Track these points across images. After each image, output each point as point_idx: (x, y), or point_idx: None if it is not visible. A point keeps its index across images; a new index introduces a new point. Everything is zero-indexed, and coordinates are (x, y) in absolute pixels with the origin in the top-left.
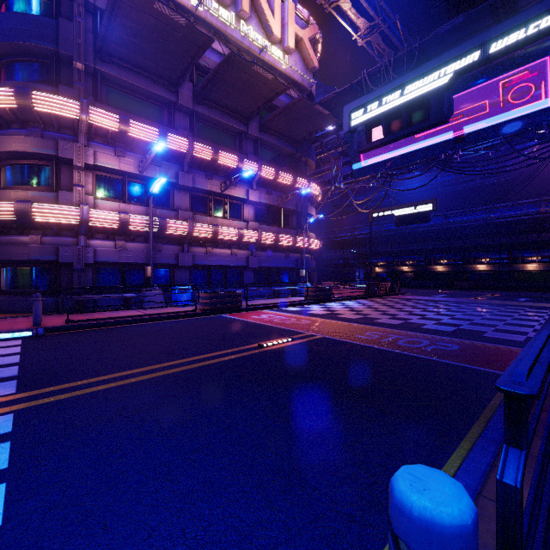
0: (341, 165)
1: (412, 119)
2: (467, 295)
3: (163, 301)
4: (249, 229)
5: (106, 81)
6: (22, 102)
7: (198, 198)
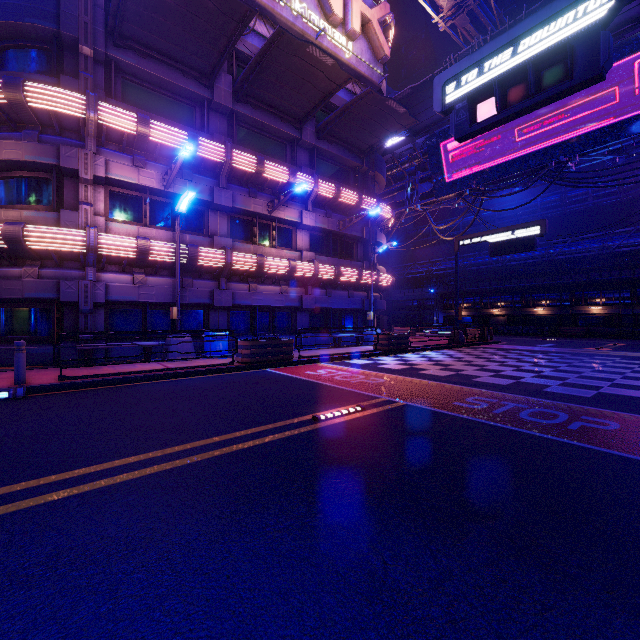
0: (418, 182)
1: (544, 80)
2: (582, 344)
3: (193, 351)
4: (303, 261)
5: (123, 72)
6: (12, 96)
7: (240, 221)
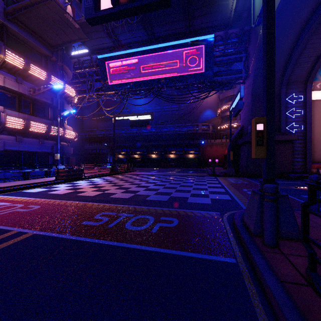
0: (94, 80)
1: None
2: (167, 170)
3: None
4: None
5: None
6: None
7: None
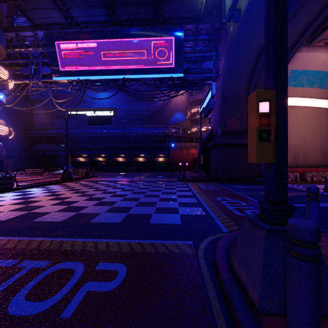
0: (40, 64)
1: None
2: (135, 175)
3: None
4: None
5: None
6: None
7: None
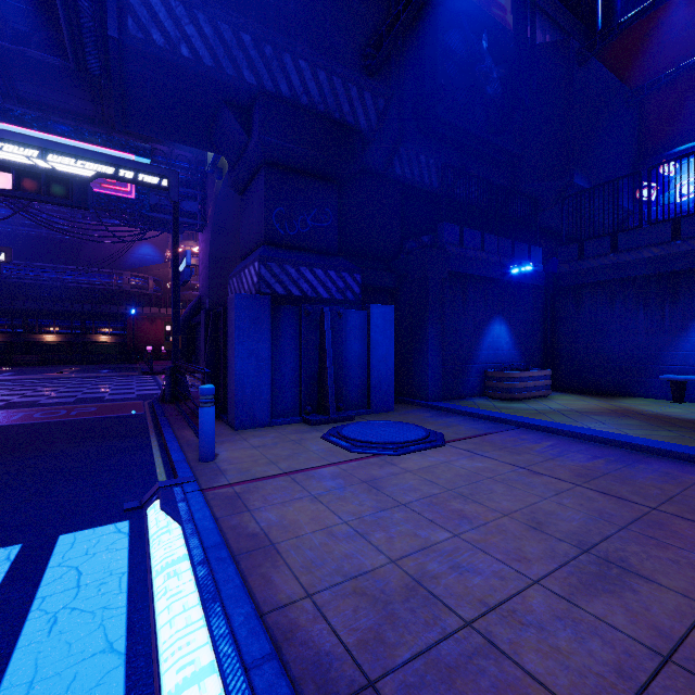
0: None
1: (53, 189)
2: (43, 371)
3: None
4: None
5: None
6: None
7: None
